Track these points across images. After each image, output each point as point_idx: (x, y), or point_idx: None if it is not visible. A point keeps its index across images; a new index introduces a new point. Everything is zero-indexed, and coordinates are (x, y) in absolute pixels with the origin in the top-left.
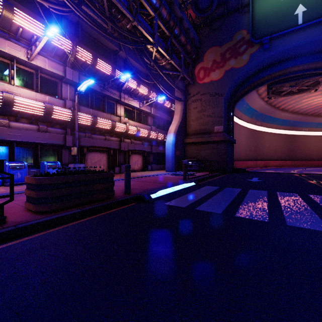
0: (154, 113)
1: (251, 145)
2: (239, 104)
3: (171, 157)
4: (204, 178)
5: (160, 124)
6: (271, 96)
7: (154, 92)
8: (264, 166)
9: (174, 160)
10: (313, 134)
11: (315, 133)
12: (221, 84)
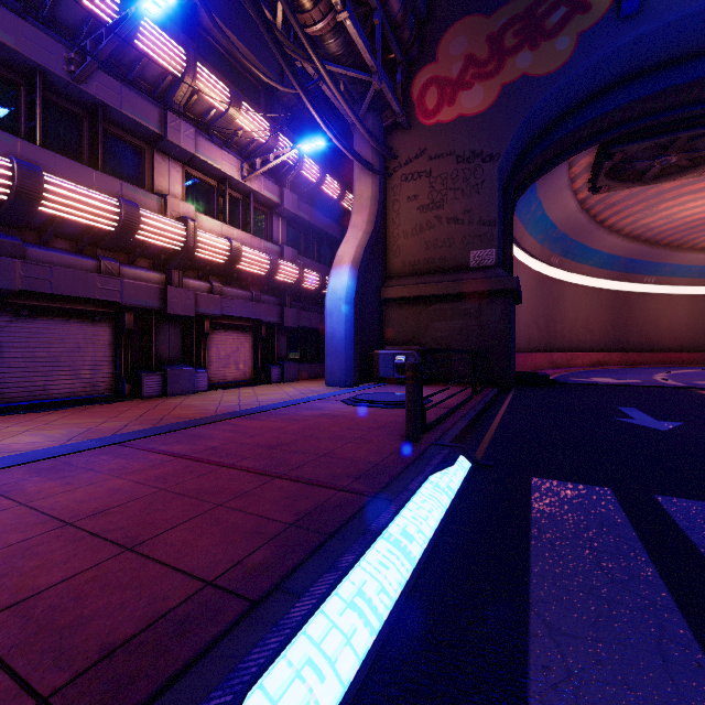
0: (290, 207)
1: (539, 314)
2: (522, 202)
3: (344, 340)
4: (474, 418)
5: (311, 245)
6: (602, 183)
7: (290, 142)
8: (567, 366)
9: (354, 349)
10: (665, 291)
11: (668, 288)
12: (489, 125)
